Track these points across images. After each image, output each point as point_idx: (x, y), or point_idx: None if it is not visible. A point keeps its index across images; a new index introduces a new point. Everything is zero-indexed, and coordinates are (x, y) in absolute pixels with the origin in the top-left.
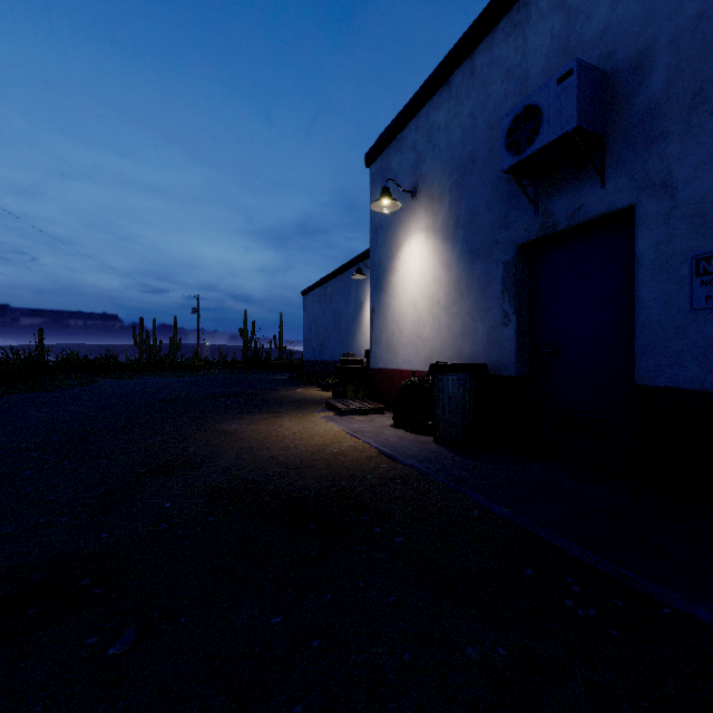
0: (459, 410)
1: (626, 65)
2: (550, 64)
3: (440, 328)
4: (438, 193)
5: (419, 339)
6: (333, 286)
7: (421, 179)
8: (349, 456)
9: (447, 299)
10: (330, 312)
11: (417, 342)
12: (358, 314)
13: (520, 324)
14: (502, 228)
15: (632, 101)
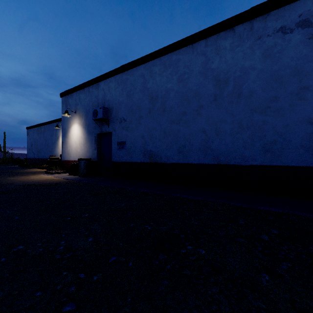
0: (84, 168)
1: (111, 108)
2: (102, 100)
3: (82, 149)
4: (81, 115)
5: (77, 152)
6: (45, 128)
7: (77, 110)
8: (55, 180)
9: (84, 142)
10: (43, 138)
11: (76, 153)
12: (57, 141)
13: (98, 150)
14: (95, 129)
15: (112, 114)
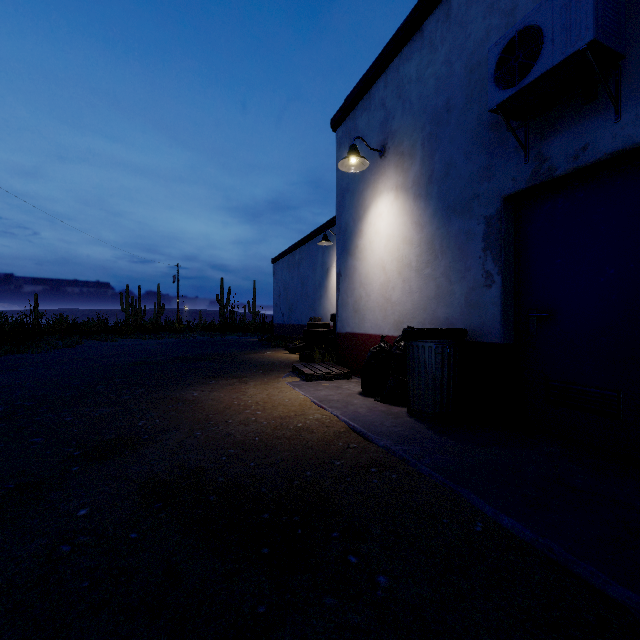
0: (437, 381)
1: None
2: None
3: (411, 290)
4: (409, 149)
5: (388, 302)
6: (301, 254)
7: (390, 137)
8: (315, 432)
9: (419, 260)
10: (298, 278)
11: (385, 306)
12: (324, 280)
13: (506, 285)
14: (484, 180)
15: None
